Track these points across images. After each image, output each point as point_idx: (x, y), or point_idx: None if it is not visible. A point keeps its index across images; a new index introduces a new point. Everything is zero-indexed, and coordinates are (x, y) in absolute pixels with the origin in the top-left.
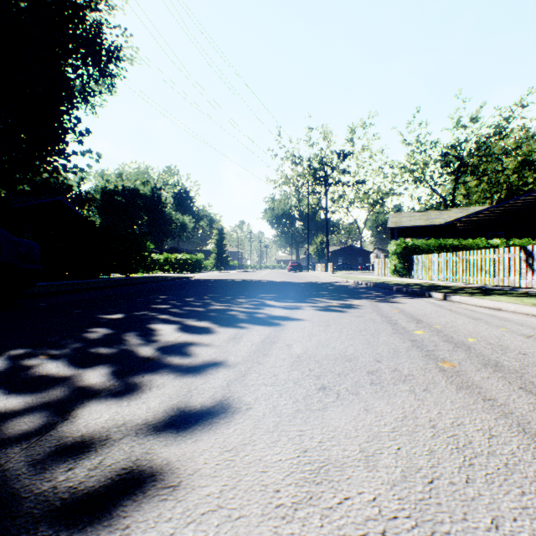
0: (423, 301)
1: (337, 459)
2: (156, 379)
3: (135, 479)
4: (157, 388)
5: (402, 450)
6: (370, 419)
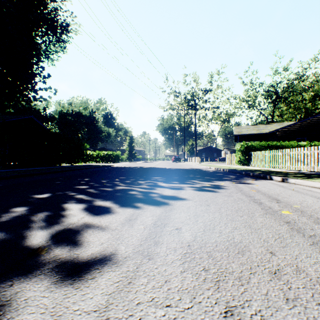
0: (268, 182)
1: None
2: (22, 292)
3: None
4: (11, 314)
5: None
6: None
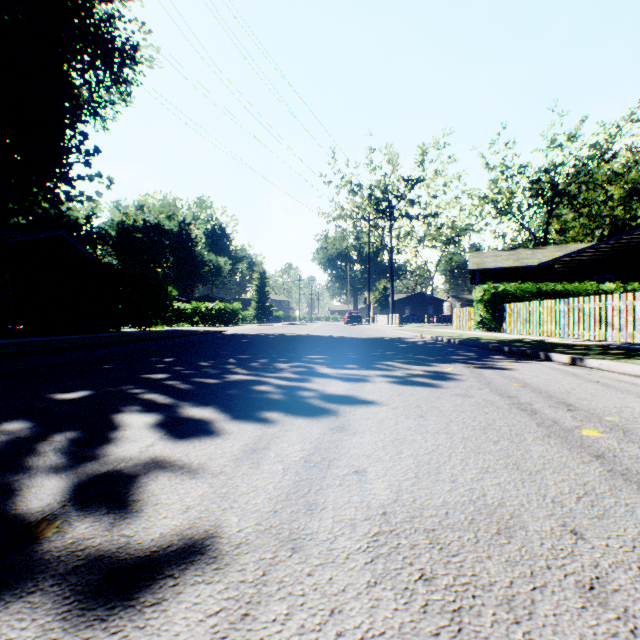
0: (543, 366)
1: None
2: None
3: None
4: None
5: None
6: None
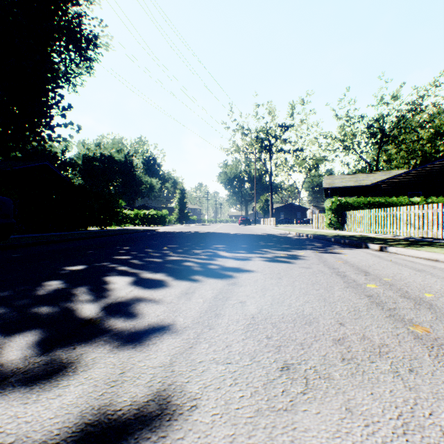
0: (362, 251)
1: None
2: (87, 353)
3: None
4: (83, 368)
5: None
6: (360, 430)
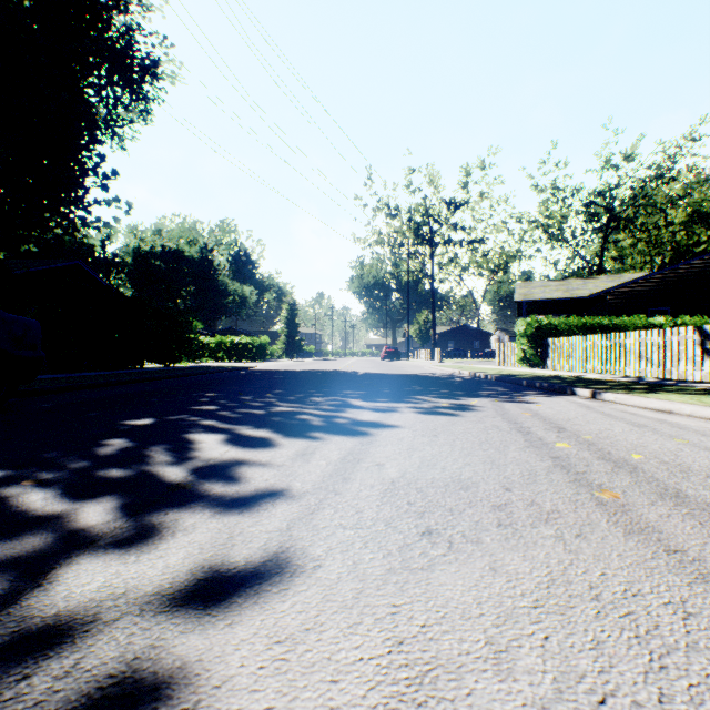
0: (564, 400)
1: (451, 657)
2: (184, 519)
3: (125, 697)
4: (183, 532)
5: (552, 640)
6: (500, 584)
